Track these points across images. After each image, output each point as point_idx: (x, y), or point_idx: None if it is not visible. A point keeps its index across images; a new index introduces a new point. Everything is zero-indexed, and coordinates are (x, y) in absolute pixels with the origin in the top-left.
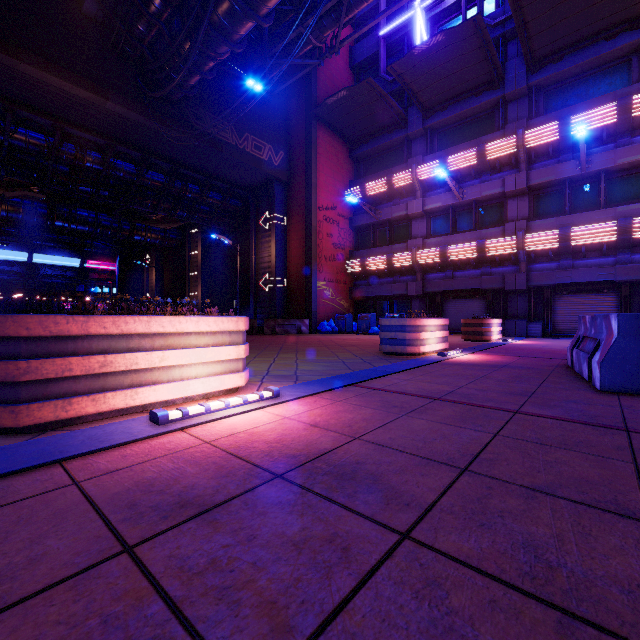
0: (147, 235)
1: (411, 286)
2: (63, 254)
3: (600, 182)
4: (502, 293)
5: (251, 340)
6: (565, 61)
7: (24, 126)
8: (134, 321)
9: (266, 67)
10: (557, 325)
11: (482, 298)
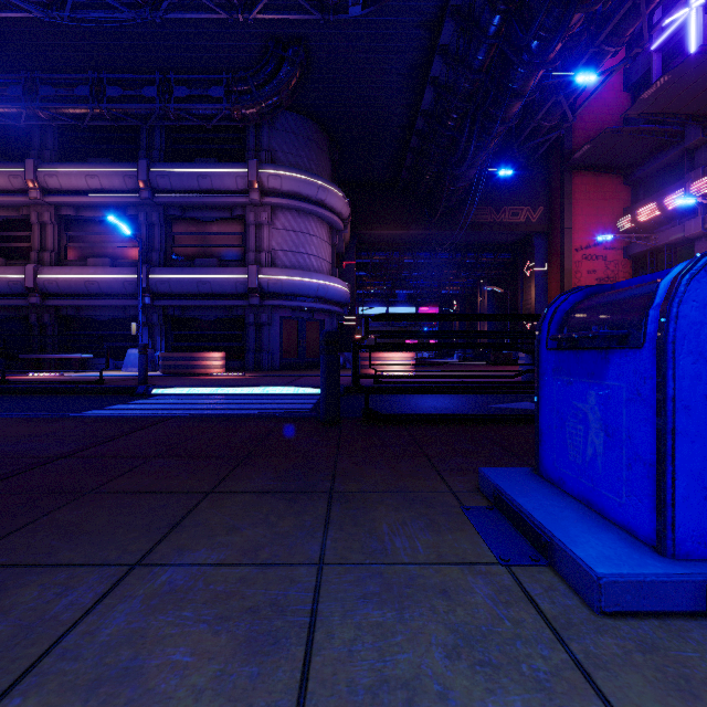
0: (449, 289)
1: None
2: (405, 306)
3: None
4: None
5: (486, 367)
6: None
7: (377, 251)
8: (380, 354)
9: (515, 154)
10: None
11: None
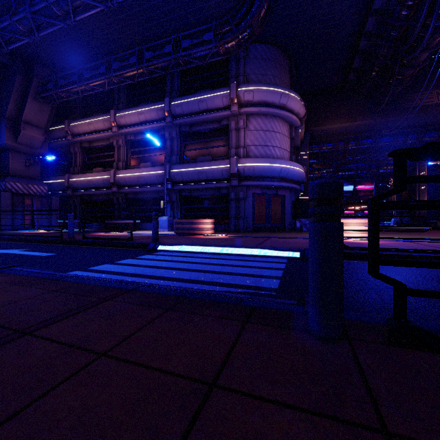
0: (387, 168)
1: None
2: (344, 185)
3: None
4: None
5: (437, 232)
6: None
7: (325, 143)
8: None
9: None
10: None
11: None
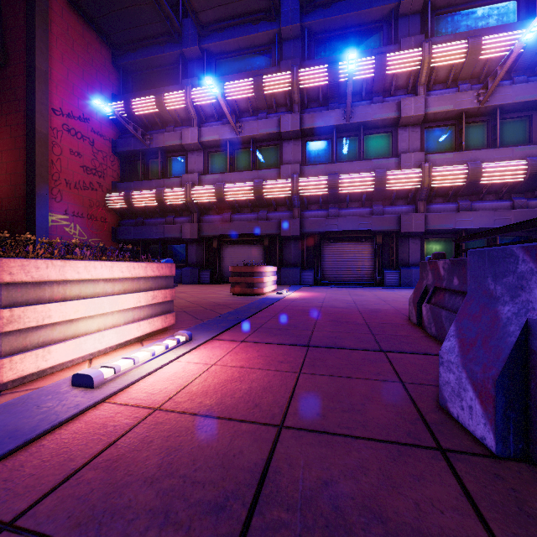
0: None
1: (186, 228)
2: None
3: (360, 136)
4: (278, 239)
5: None
6: (333, 9)
7: None
8: None
9: None
10: (326, 273)
11: (260, 244)
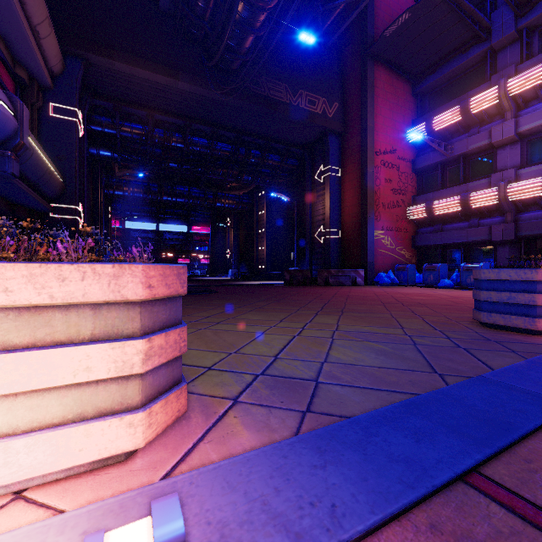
0: (225, 201)
1: (496, 229)
2: (177, 223)
3: None
4: None
5: (299, 292)
6: None
7: (130, 121)
8: None
9: (318, 17)
10: None
11: None
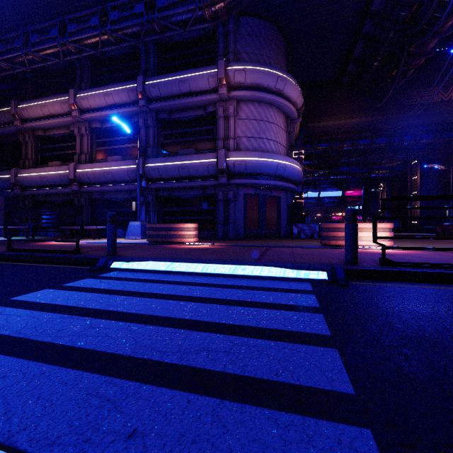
0: (379, 172)
1: None
2: (333, 190)
3: None
4: None
5: None
6: None
7: (319, 142)
8: None
9: None
10: None
11: None
